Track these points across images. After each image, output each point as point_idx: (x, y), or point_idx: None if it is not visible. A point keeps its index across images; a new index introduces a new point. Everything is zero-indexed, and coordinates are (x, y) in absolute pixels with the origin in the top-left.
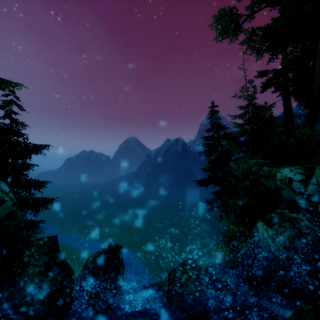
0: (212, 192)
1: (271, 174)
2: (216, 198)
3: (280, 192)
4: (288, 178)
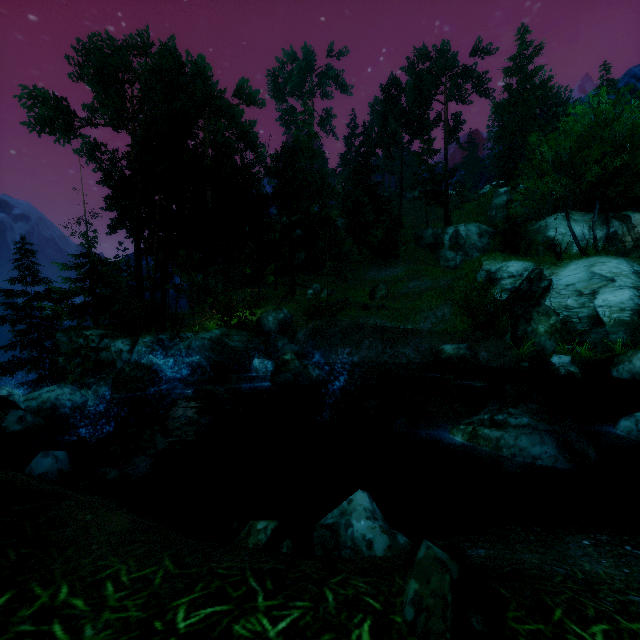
0: (21, 384)
1: (106, 347)
2: (32, 390)
3: (115, 364)
4: (120, 350)
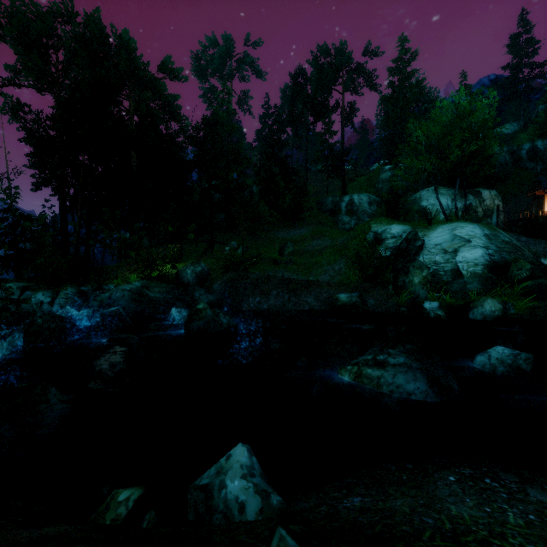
0: None
1: (26, 299)
2: None
3: (35, 315)
4: (41, 302)
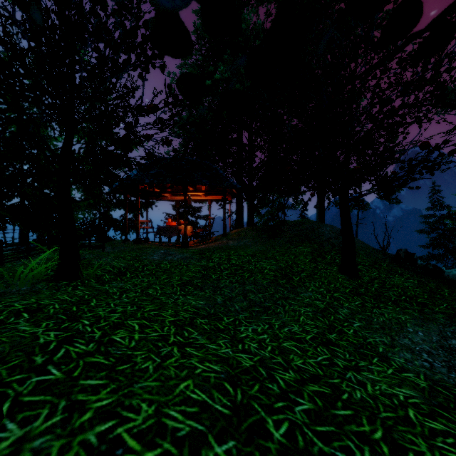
0: None
1: None
2: None
3: None
4: None
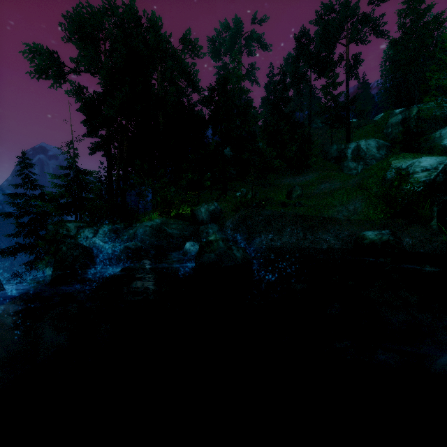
0: (24, 263)
1: (76, 234)
2: (27, 267)
3: None
4: (86, 237)
